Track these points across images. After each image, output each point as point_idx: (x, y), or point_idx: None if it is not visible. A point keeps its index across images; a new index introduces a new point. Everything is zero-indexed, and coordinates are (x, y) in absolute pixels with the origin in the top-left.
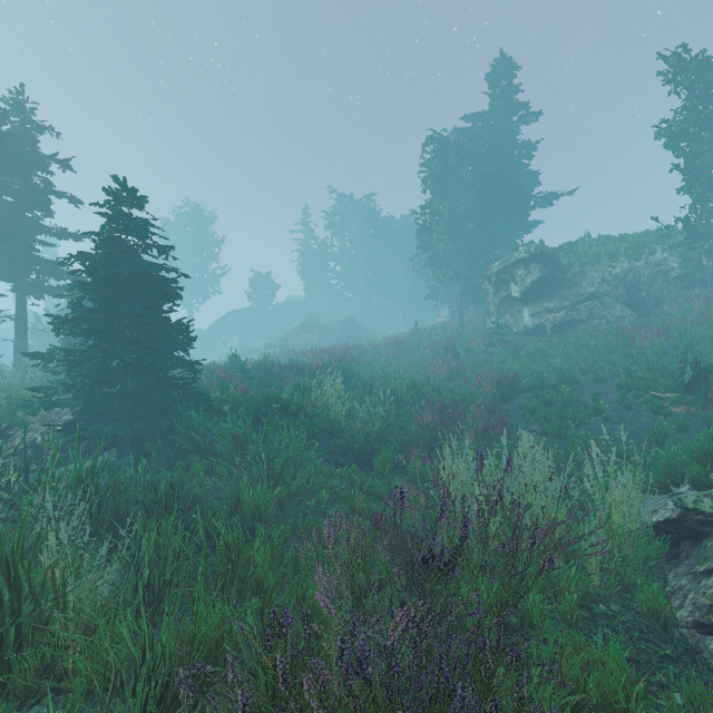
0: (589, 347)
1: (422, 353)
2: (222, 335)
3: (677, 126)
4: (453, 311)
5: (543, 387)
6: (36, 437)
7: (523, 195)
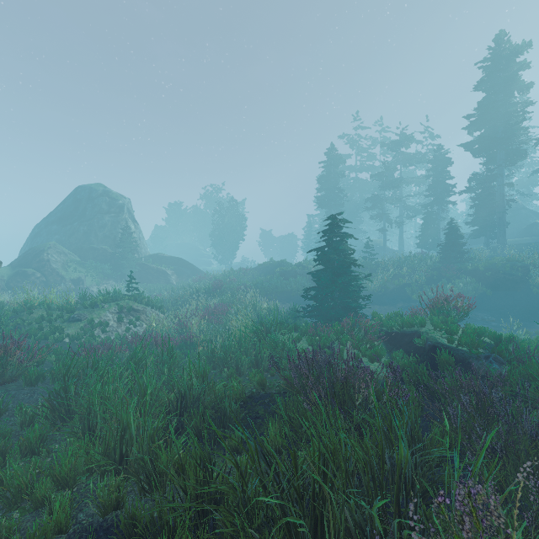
0: None
1: None
2: None
3: None
4: None
5: None
6: None
7: None
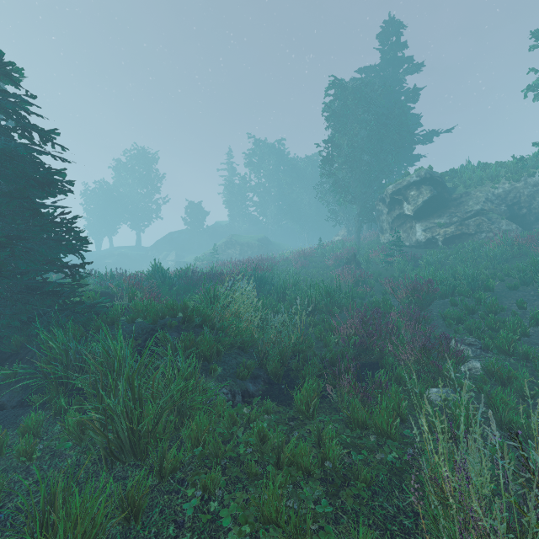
0: (488, 256)
1: (327, 264)
2: (162, 252)
3: None
4: (349, 230)
5: (454, 293)
6: None
7: (410, 131)
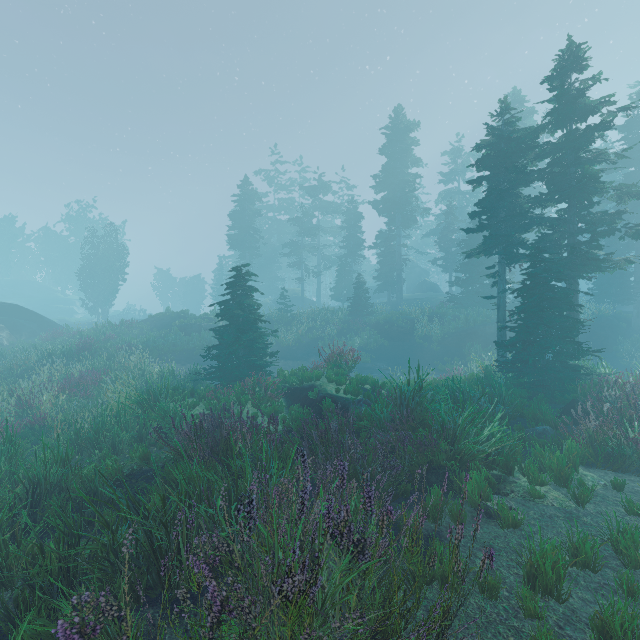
0: None
1: None
2: None
3: None
4: None
5: None
6: None
7: None
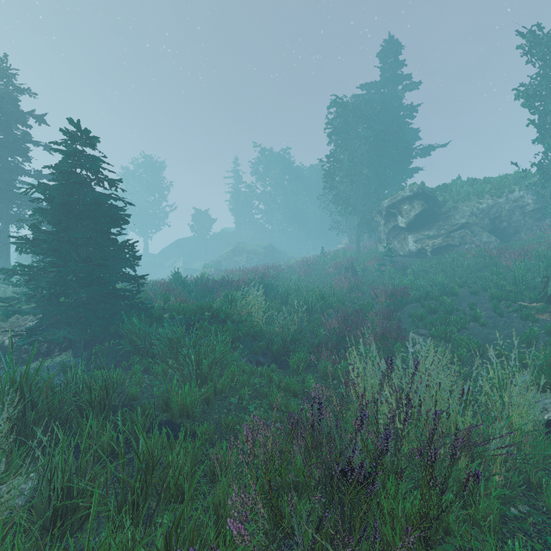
0: (463, 266)
1: (328, 272)
2: (170, 258)
3: (533, 89)
4: (352, 239)
5: (427, 298)
6: (4, 340)
7: (407, 147)
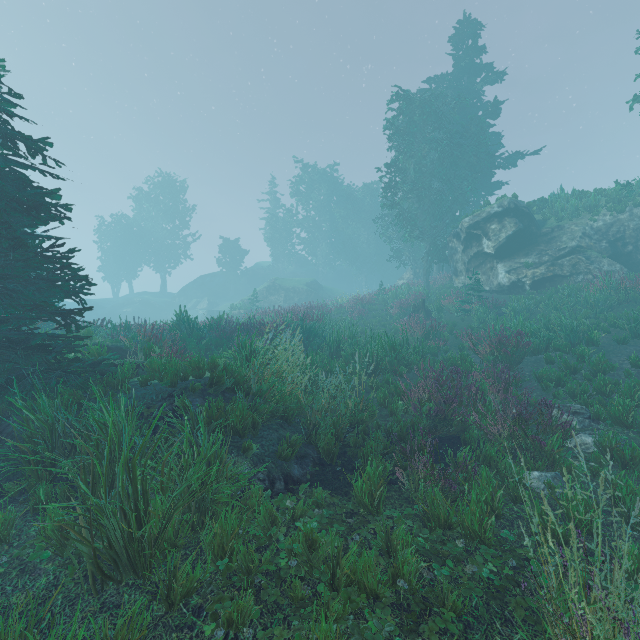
0: (588, 302)
1: (389, 313)
2: (192, 298)
3: None
4: (416, 273)
5: (548, 348)
6: None
7: (489, 153)
